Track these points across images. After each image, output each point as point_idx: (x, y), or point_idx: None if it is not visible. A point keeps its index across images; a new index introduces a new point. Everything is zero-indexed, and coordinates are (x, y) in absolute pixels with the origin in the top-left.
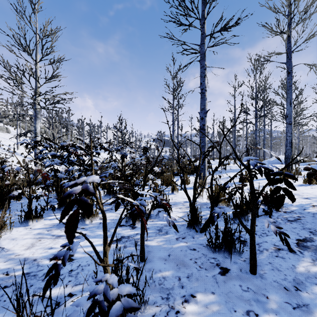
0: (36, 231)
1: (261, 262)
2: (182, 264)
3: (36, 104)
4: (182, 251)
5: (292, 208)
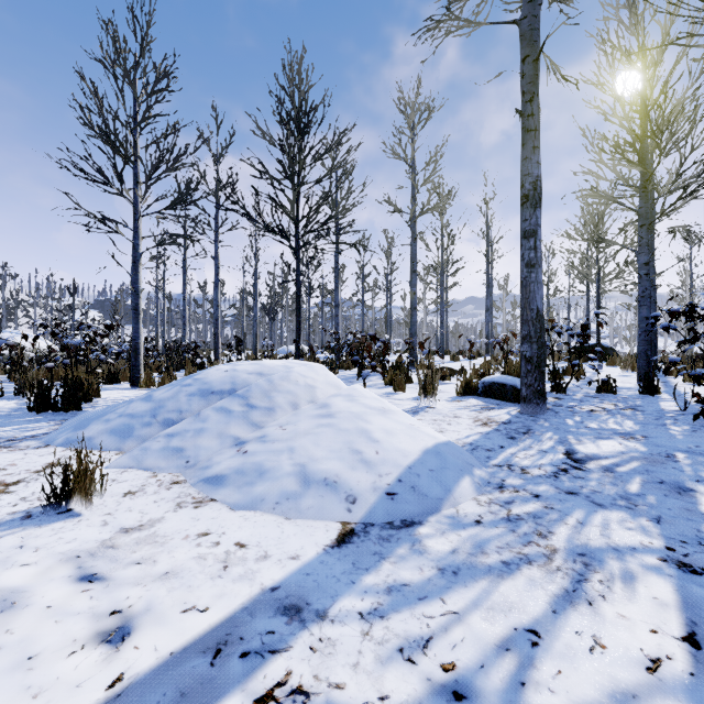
0: None
1: None
2: None
3: None
4: None
5: None
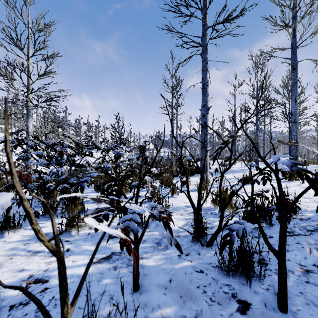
0: (10, 245)
1: (290, 292)
2: (187, 295)
3: (28, 102)
4: (186, 275)
5: (308, 214)
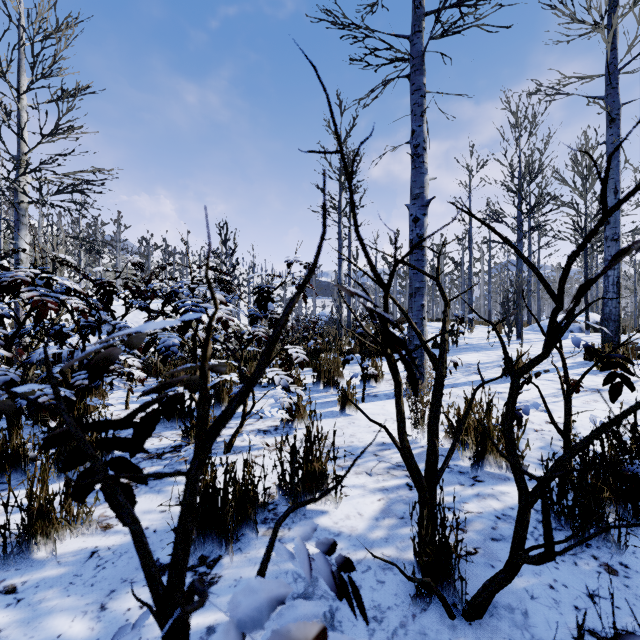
0: None
1: None
2: None
3: (19, 193)
4: None
5: None
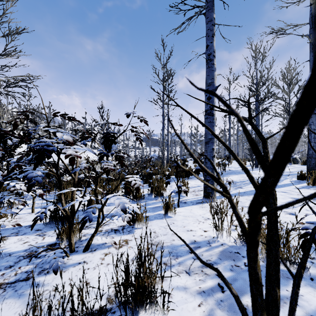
0: None
1: None
2: None
3: None
4: None
5: None
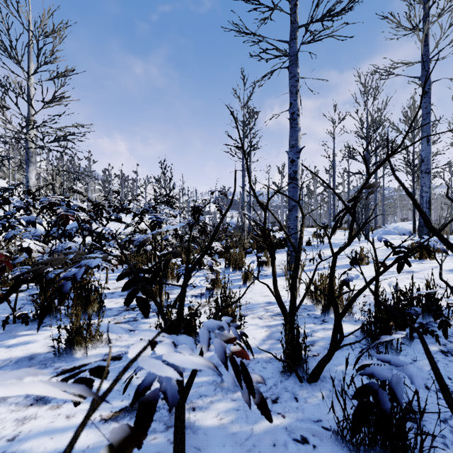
0: None
1: None
2: None
3: (28, 142)
4: (276, 449)
5: None
